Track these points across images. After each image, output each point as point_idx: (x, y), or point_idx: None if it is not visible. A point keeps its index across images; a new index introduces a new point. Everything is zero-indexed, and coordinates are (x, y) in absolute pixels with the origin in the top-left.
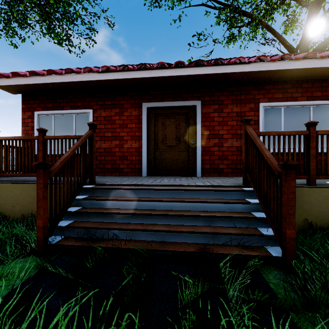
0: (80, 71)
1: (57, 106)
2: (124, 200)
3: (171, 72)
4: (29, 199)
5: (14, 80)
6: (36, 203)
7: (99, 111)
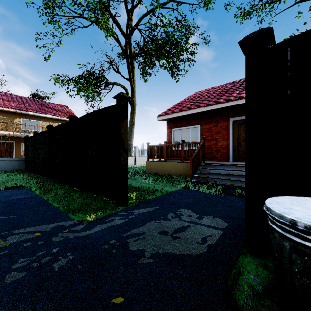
0: (195, 108)
1: (182, 125)
2: (218, 169)
3: None
4: (178, 169)
5: (165, 116)
6: (181, 170)
7: (204, 126)
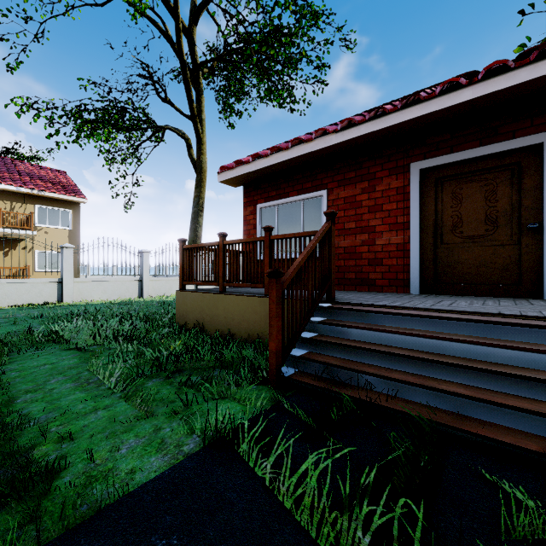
0: (311, 137)
1: (281, 194)
2: (382, 331)
3: (475, 91)
4: (255, 316)
5: (237, 170)
6: (262, 322)
7: (337, 191)
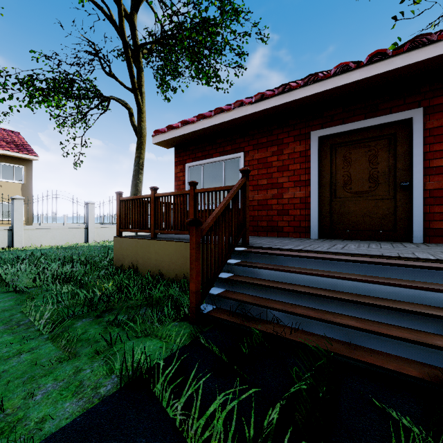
0: (230, 107)
1: (206, 155)
2: (287, 271)
3: (362, 73)
4: (181, 259)
5: (168, 134)
6: (187, 263)
7: (252, 153)
